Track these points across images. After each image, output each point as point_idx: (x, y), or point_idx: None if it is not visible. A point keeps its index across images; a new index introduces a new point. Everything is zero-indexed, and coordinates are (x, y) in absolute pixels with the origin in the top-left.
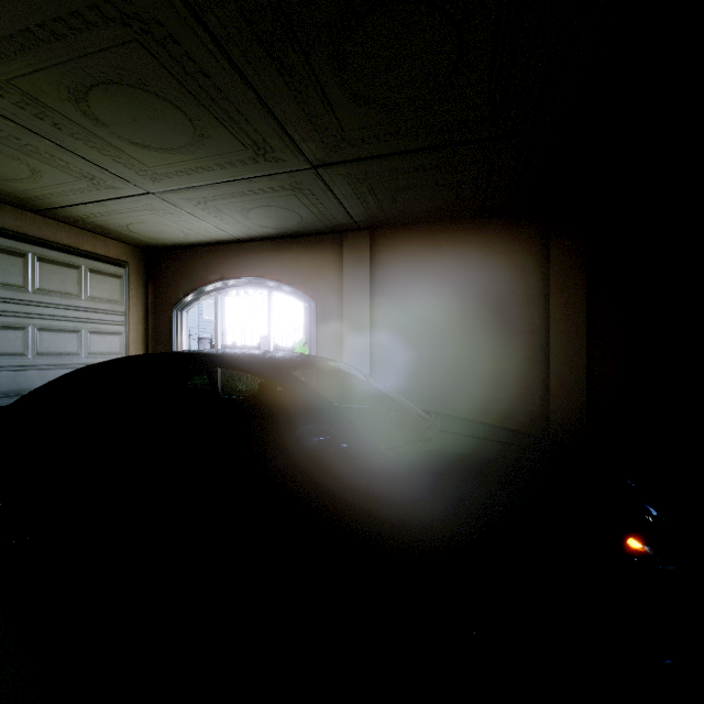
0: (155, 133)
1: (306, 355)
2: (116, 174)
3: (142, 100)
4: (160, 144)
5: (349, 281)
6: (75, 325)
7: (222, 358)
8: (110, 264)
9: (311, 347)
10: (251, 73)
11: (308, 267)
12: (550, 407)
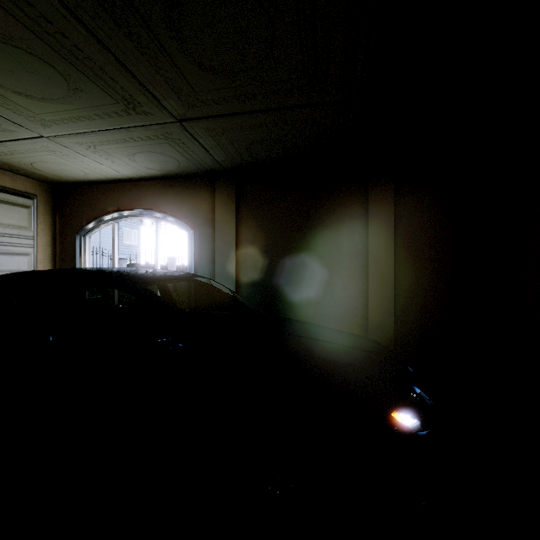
0: (33, 85)
1: (172, 272)
2: (8, 119)
3: (13, 54)
4: (40, 94)
5: (219, 213)
6: None
7: (89, 274)
8: (18, 196)
9: (190, 265)
10: (104, 37)
11: (188, 202)
12: (369, 311)
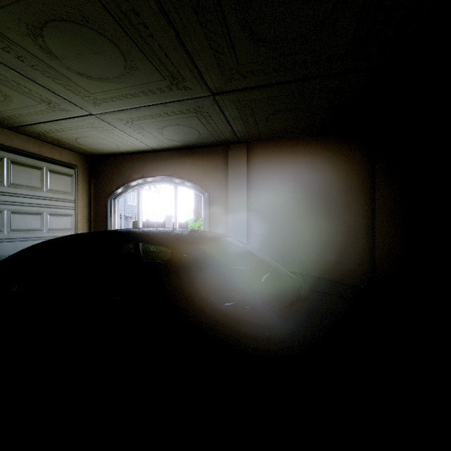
0: (96, 65)
1: (207, 232)
2: (66, 99)
3: (85, 36)
4: (99, 75)
5: (232, 178)
6: (38, 209)
7: (147, 236)
8: (64, 166)
9: (205, 224)
10: (172, 12)
11: (203, 169)
12: (376, 268)
